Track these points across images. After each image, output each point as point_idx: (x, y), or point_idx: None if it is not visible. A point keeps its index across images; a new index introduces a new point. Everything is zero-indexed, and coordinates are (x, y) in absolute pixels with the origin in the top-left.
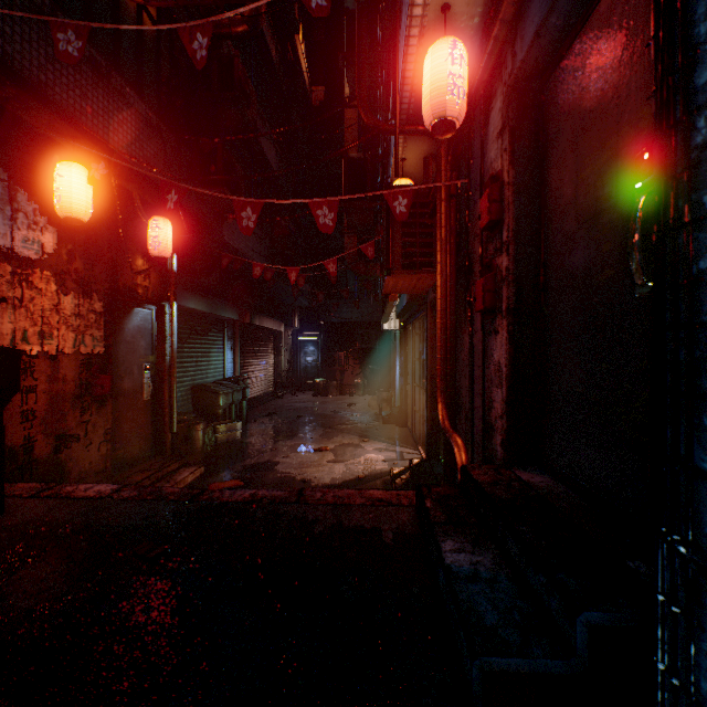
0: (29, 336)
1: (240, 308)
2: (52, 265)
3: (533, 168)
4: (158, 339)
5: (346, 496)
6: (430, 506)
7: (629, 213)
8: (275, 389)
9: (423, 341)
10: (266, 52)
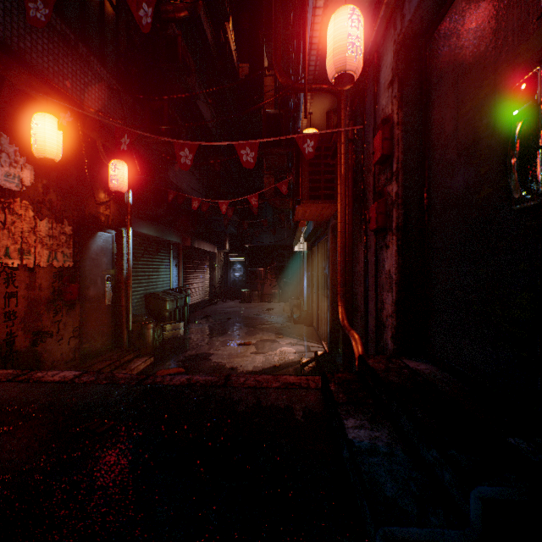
0: (10, 252)
1: (183, 234)
2: (30, 196)
3: (418, 111)
4: (117, 257)
5: (264, 381)
6: (333, 389)
7: (506, 138)
8: (210, 297)
9: (326, 259)
10: (203, 35)
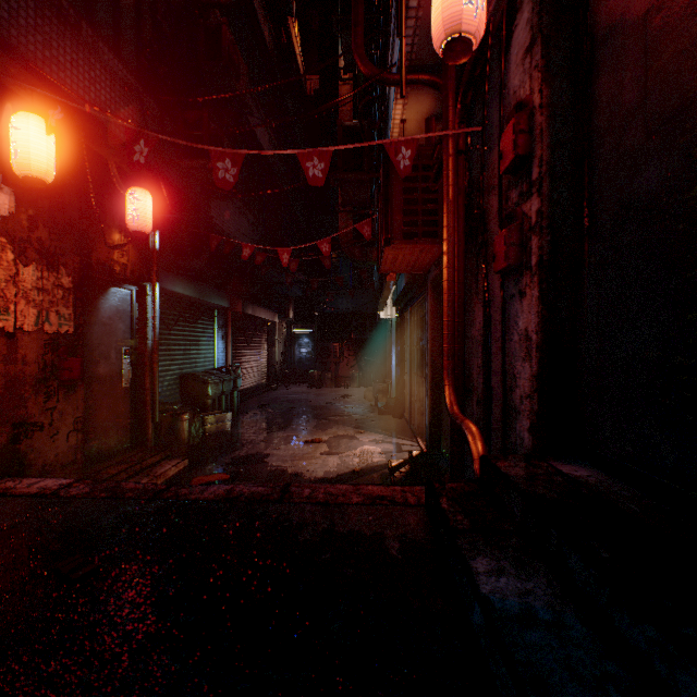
0: None
1: (231, 296)
2: (8, 231)
3: (572, 86)
4: (139, 322)
5: (340, 493)
6: (447, 507)
7: None
8: (269, 381)
9: (422, 326)
10: (259, 32)
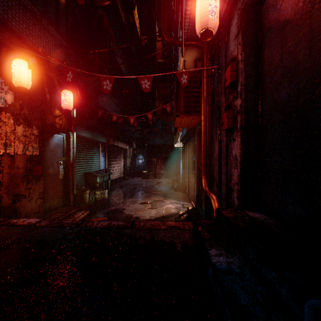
0: None
1: (107, 137)
2: (11, 110)
3: (254, 52)
4: (67, 150)
5: (156, 224)
6: (201, 230)
7: (318, 61)
8: (124, 175)
9: (193, 151)
10: (120, 17)
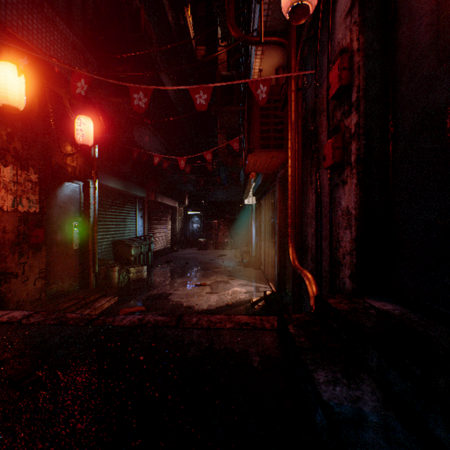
0: None
1: (147, 190)
2: None
3: (380, 35)
4: (84, 206)
5: (217, 321)
6: (293, 332)
7: None
8: (172, 245)
9: (273, 209)
10: (165, 17)
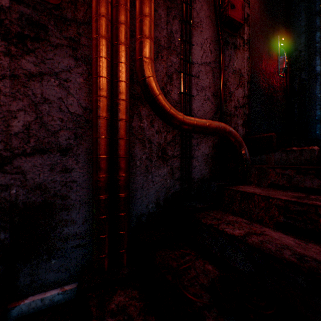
0: None
1: None
2: None
3: None
4: None
5: None
6: None
7: (276, 49)
8: None
9: None
10: None
